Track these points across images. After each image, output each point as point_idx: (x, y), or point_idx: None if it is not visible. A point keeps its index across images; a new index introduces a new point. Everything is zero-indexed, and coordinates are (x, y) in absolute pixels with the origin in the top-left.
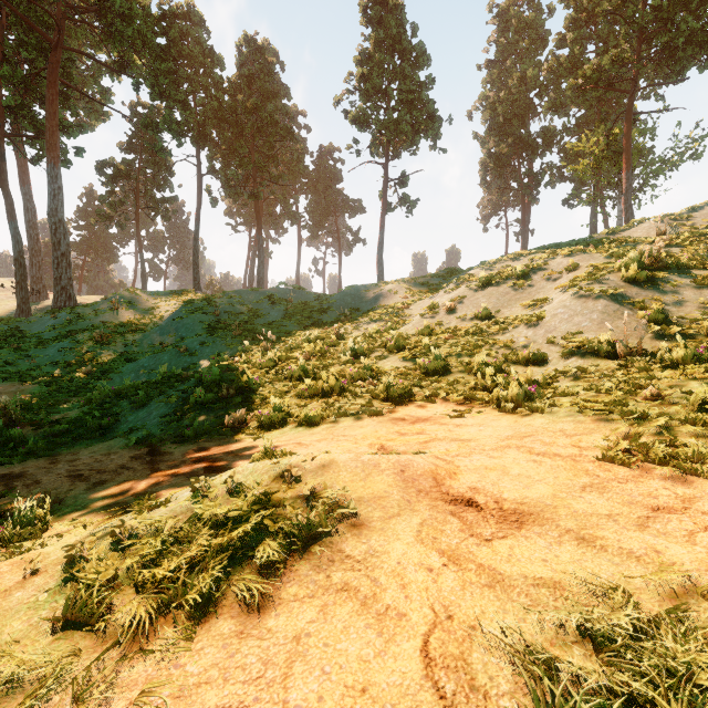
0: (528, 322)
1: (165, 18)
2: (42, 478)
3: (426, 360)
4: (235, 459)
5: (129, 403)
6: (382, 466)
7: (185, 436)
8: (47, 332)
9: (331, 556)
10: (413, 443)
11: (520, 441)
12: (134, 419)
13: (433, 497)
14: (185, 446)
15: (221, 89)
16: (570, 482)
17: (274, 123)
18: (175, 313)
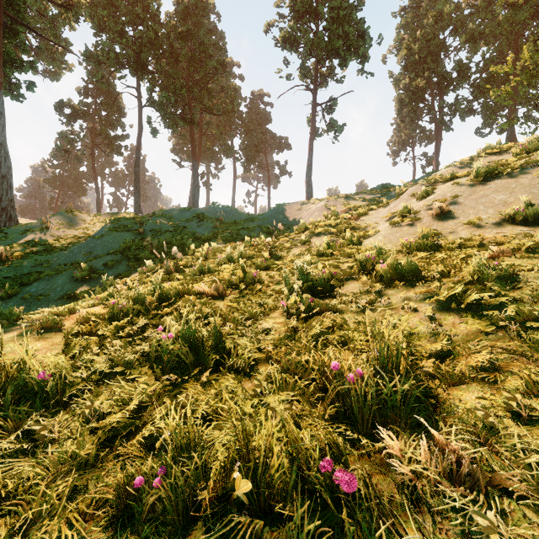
0: None
1: None
2: None
3: None
4: None
5: None
6: None
7: None
8: None
9: None
10: None
11: None
12: None
13: None
14: None
15: (158, 22)
16: None
17: (207, 51)
18: (98, 231)
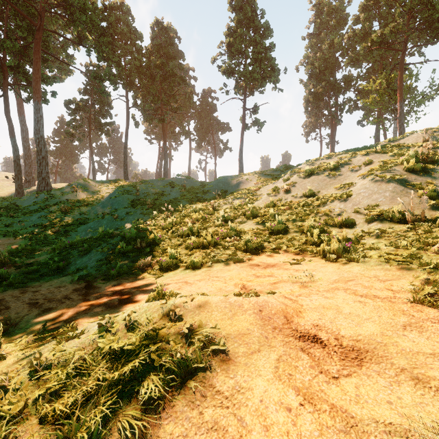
0: (340, 198)
1: (106, 10)
2: (11, 304)
3: (272, 224)
4: (140, 293)
5: (78, 251)
6: (244, 306)
7: (110, 275)
8: (32, 206)
9: (203, 392)
10: (265, 283)
11: (345, 285)
12: (80, 263)
13: (285, 333)
14: (110, 282)
15: (141, 53)
16: (392, 321)
17: (174, 74)
18: (111, 194)
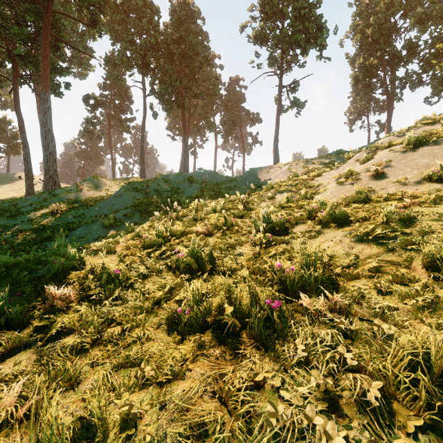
0: None
1: None
2: None
3: None
4: None
5: None
6: None
7: None
8: (26, 207)
9: None
10: None
11: None
12: None
13: None
14: None
15: (158, 31)
16: None
17: (195, 50)
18: (117, 192)
